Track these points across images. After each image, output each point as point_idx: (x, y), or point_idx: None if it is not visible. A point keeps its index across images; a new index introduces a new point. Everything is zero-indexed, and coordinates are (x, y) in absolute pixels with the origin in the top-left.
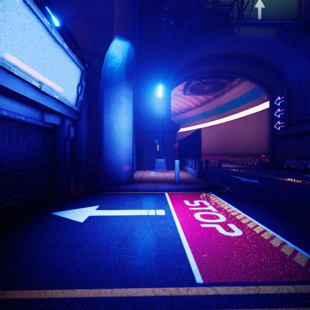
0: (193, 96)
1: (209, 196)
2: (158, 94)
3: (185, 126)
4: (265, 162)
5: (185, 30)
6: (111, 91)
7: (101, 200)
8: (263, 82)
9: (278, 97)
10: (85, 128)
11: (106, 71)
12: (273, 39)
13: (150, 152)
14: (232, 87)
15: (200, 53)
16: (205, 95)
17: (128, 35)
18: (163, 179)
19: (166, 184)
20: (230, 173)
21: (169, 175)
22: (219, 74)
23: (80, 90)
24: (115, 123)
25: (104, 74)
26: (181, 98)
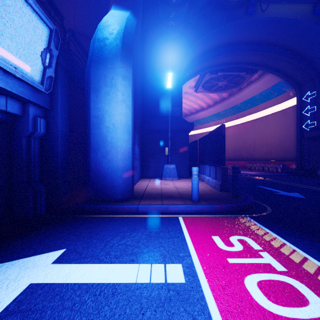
0: (206, 94)
1: (250, 226)
2: (167, 85)
3: (196, 128)
4: (290, 169)
5: (200, 9)
6: (101, 69)
7: (76, 233)
8: (289, 74)
9: (307, 92)
10: (64, 122)
11: (95, 43)
12: (307, 20)
13: (157, 157)
14: (251, 83)
15: (216, 38)
16: (220, 93)
17: (128, 4)
18: (174, 193)
19: (179, 201)
20: (256, 182)
21: (182, 186)
22: (237, 66)
23: (49, 61)
24: (106, 115)
25: (92, 48)
26: (192, 96)
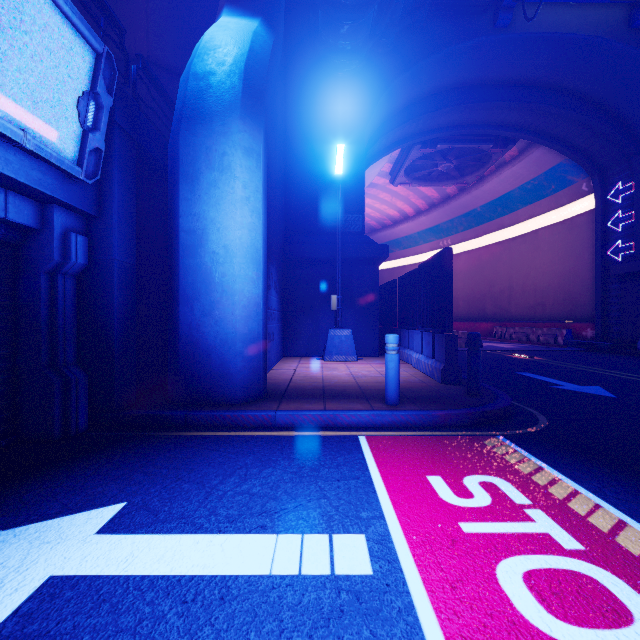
0: (413, 188)
1: (505, 455)
2: (335, 169)
3: (393, 256)
4: (583, 338)
5: (401, 15)
6: (201, 135)
7: (148, 470)
8: (580, 148)
9: (617, 183)
10: (125, 242)
11: (188, 82)
12: (617, 37)
13: (315, 314)
14: (504, 166)
15: (434, 75)
16: (440, 185)
17: (256, 5)
18: (350, 387)
19: (360, 404)
20: (513, 366)
21: (365, 373)
22: (476, 131)
23: (95, 118)
24: (211, 229)
25: (183, 92)
26: (385, 193)
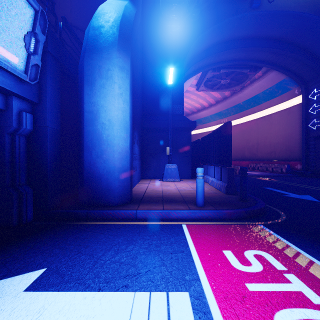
0: (208, 92)
1: (266, 237)
2: (168, 81)
3: (197, 128)
4: (295, 169)
5: (203, 2)
6: (96, 59)
7: (62, 246)
8: (294, 71)
9: (314, 89)
10: (54, 117)
11: (89, 31)
12: (315, 13)
13: (158, 157)
14: (254, 81)
15: (220, 33)
16: (222, 91)
17: None
18: (176, 196)
19: (182, 206)
20: (261, 184)
21: (184, 188)
22: (240, 63)
23: (35, 47)
24: (101, 110)
25: (87, 37)
26: (193, 95)
